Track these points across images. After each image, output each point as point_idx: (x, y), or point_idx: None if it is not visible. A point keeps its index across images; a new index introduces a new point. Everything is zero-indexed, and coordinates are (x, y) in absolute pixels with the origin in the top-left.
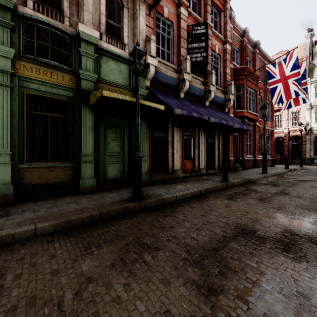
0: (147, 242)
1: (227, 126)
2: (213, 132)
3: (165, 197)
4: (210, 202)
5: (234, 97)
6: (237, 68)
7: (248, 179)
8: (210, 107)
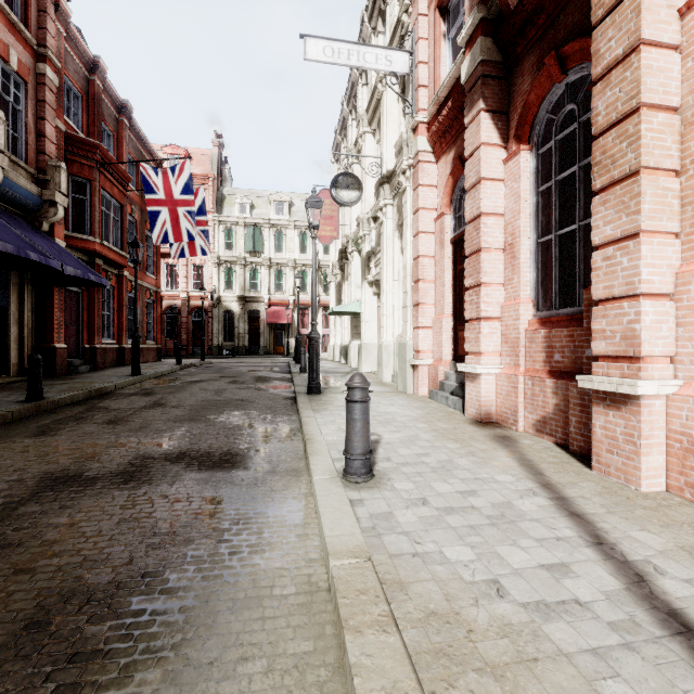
0: None
1: (44, 267)
2: (1, 273)
3: None
4: None
5: (67, 201)
6: (75, 136)
7: (99, 389)
8: None
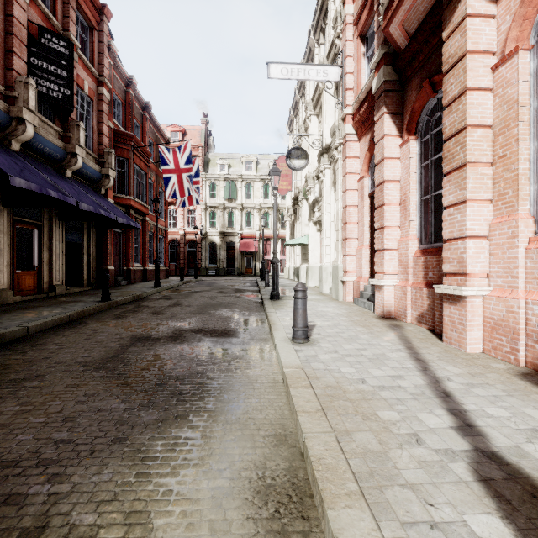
0: (17, 377)
1: (106, 218)
2: (78, 222)
3: (5, 332)
4: (91, 326)
5: (115, 174)
6: (119, 131)
7: (138, 295)
8: (75, 180)
